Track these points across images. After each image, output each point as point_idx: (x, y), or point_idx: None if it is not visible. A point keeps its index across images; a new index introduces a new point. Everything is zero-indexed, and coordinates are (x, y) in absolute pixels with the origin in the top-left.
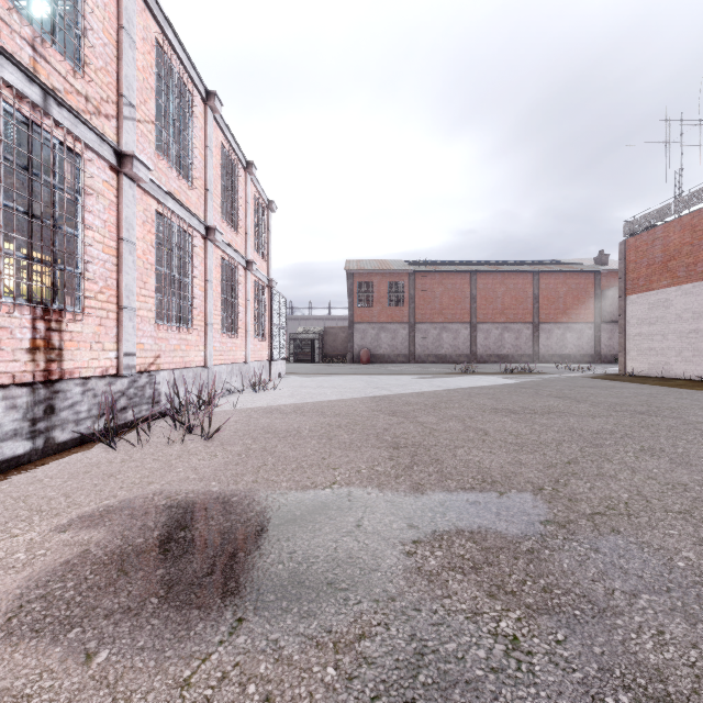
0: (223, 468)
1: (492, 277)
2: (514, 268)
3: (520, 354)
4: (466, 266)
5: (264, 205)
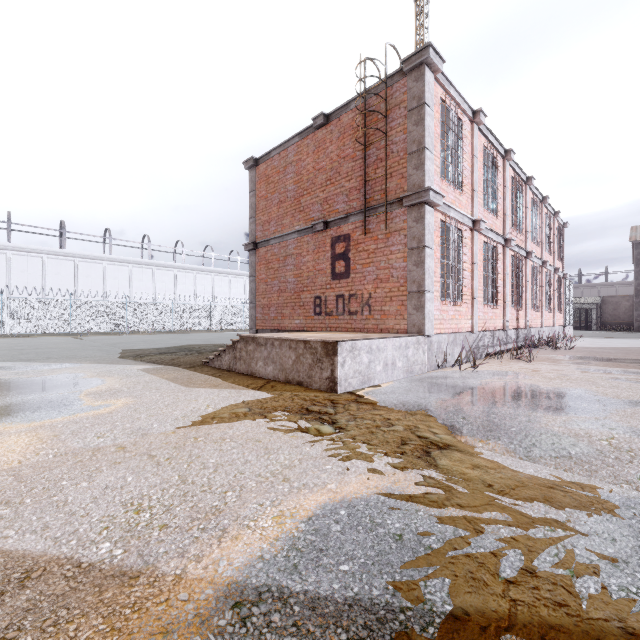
0: (585, 354)
1: None
2: None
3: None
4: None
5: (561, 228)
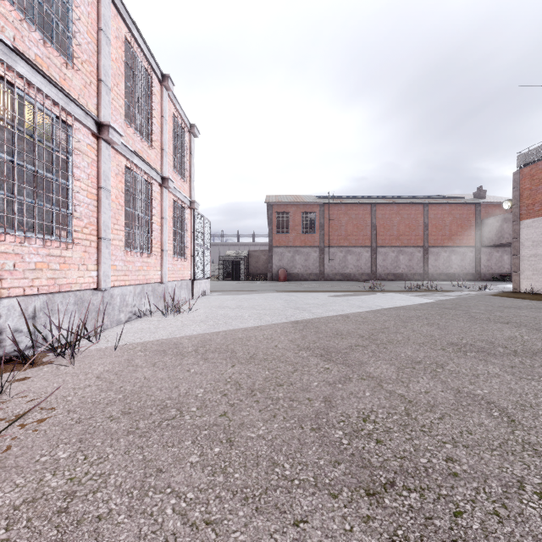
0: None
1: (389, 208)
2: (408, 201)
3: (412, 273)
4: (367, 199)
5: (185, 128)
